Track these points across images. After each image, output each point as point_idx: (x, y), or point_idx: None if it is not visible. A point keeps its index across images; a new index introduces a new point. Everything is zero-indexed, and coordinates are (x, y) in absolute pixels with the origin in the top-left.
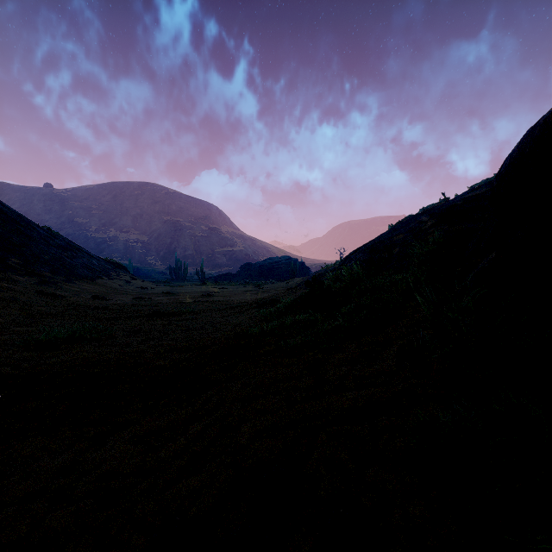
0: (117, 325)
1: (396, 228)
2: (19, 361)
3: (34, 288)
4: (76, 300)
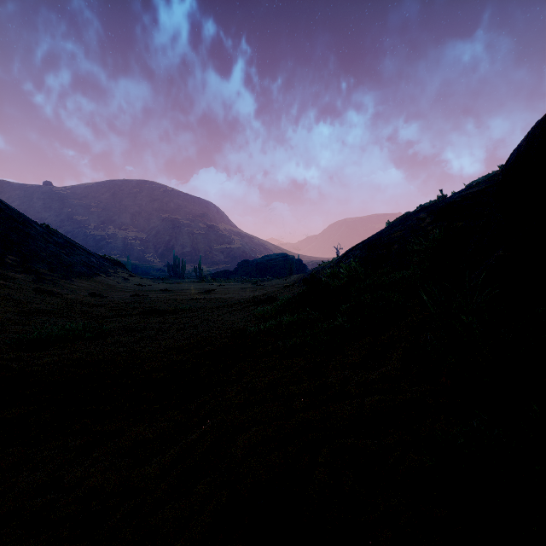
0: (113, 323)
1: (393, 225)
2: (9, 362)
3: (30, 285)
4: (73, 297)
